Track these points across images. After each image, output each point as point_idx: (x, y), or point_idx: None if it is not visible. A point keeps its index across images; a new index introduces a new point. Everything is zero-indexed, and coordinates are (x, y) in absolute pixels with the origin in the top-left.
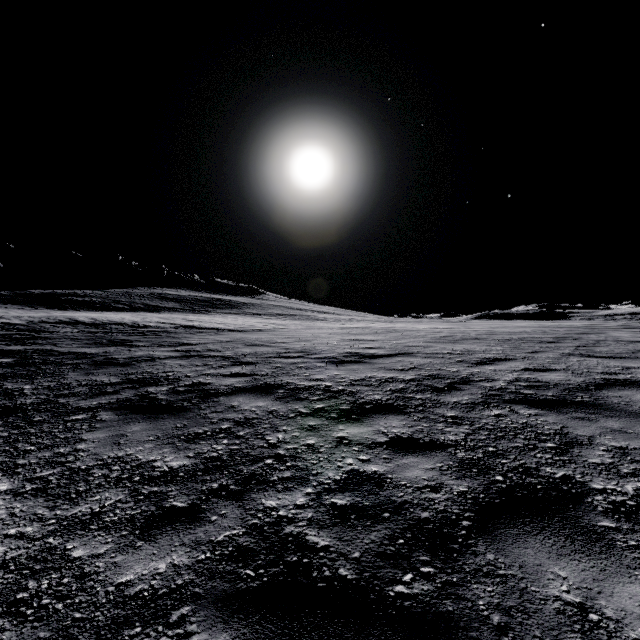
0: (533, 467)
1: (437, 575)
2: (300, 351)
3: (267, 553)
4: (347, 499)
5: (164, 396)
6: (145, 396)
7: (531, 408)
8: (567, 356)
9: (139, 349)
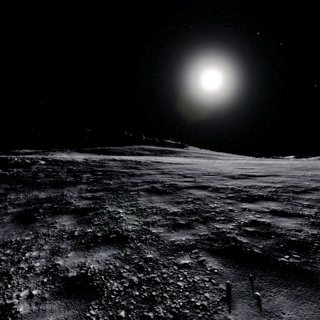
0: None
1: (301, 258)
2: (214, 173)
3: (221, 240)
4: (252, 229)
5: (160, 188)
6: (153, 187)
7: None
8: None
9: (142, 170)
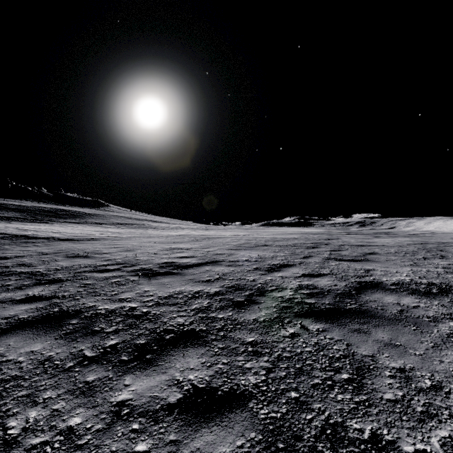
0: (340, 422)
1: None
2: (119, 263)
3: None
4: None
5: None
6: None
7: (317, 322)
8: (327, 260)
9: None
